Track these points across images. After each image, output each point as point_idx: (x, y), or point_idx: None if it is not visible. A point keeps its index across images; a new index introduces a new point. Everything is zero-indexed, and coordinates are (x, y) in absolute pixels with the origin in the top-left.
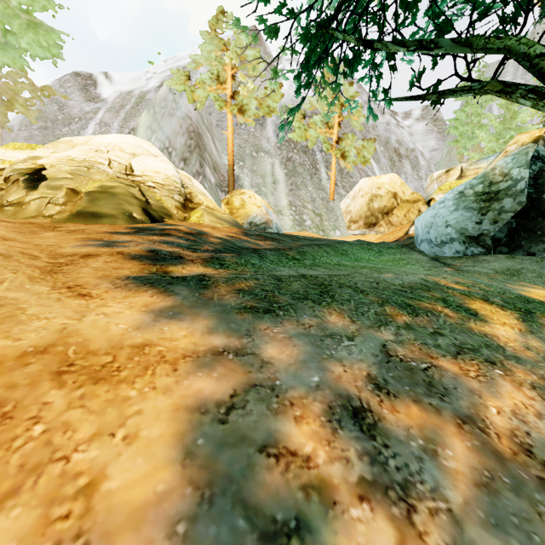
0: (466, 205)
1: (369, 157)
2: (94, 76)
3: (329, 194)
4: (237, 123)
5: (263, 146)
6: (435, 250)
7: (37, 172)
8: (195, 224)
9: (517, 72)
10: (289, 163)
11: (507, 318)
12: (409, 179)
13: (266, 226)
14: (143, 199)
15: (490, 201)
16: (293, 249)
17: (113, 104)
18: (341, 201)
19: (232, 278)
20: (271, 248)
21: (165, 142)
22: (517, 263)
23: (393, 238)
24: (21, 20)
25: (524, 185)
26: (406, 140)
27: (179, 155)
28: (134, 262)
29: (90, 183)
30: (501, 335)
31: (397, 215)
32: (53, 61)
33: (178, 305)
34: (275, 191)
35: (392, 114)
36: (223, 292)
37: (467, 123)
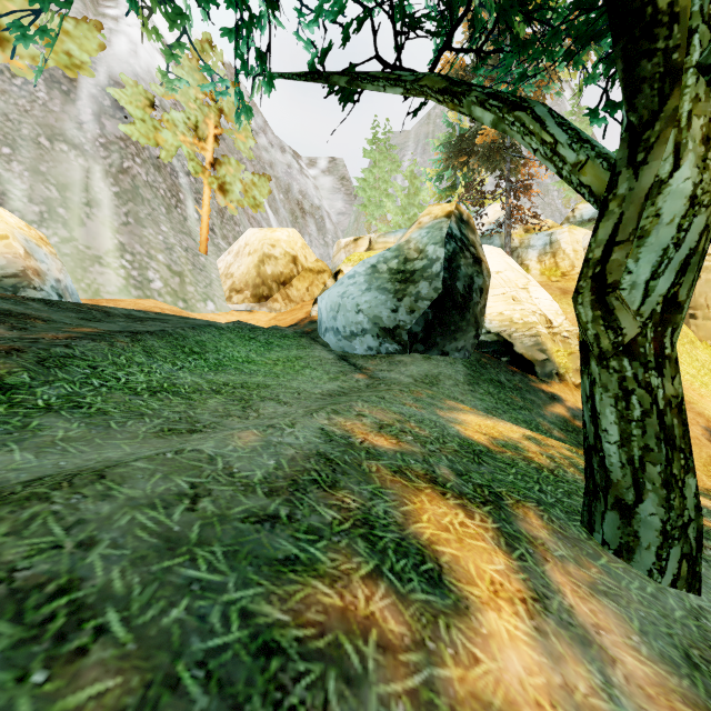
0: (380, 285)
1: (261, 201)
2: None
3: (200, 243)
4: (1, 70)
5: (67, 132)
6: (344, 345)
7: None
8: None
9: (417, 150)
10: (124, 176)
11: (488, 553)
12: (314, 243)
13: (19, 282)
14: None
15: (406, 282)
16: (26, 350)
17: None
18: (220, 257)
19: None
20: None
21: None
22: (434, 366)
23: (292, 319)
24: None
25: (440, 267)
26: (311, 193)
27: None
28: None
29: None
30: (521, 685)
31: (297, 287)
32: None
33: None
34: (90, 219)
35: (294, 155)
36: None
37: (376, 188)
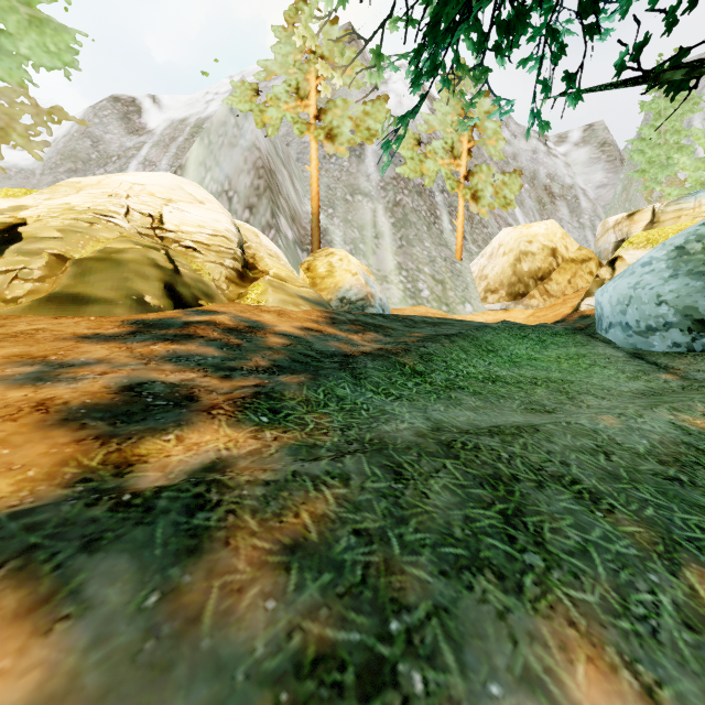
0: (691, 269)
1: (512, 198)
2: (139, 100)
3: (455, 252)
4: (324, 156)
5: (361, 185)
6: (635, 341)
7: (10, 229)
8: (250, 308)
9: None
10: (397, 208)
11: None
12: (566, 228)
13: (365, 303)
14: (169, 269)
15: None
16: (411, 350)
17: (162, 136)
18: (472, 261)
19: (283, 485)
20: (373, 350)
21: (224, 183)
22: None
23: (554, 315)
24: (20, 15)
25: None
26: (561, 173)
27: (242, 201)
28: (57, 436)
29: (91, 245)
30: None
31: (557, 280)
32: (65, 72)
33: (50, 700)
34: (378, 248)
35: (540, 138)
36: (242, 569)
37: (660, 145)
